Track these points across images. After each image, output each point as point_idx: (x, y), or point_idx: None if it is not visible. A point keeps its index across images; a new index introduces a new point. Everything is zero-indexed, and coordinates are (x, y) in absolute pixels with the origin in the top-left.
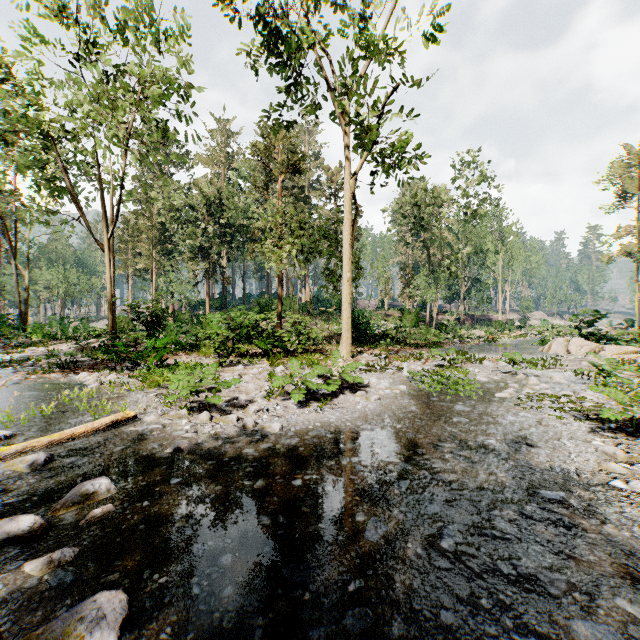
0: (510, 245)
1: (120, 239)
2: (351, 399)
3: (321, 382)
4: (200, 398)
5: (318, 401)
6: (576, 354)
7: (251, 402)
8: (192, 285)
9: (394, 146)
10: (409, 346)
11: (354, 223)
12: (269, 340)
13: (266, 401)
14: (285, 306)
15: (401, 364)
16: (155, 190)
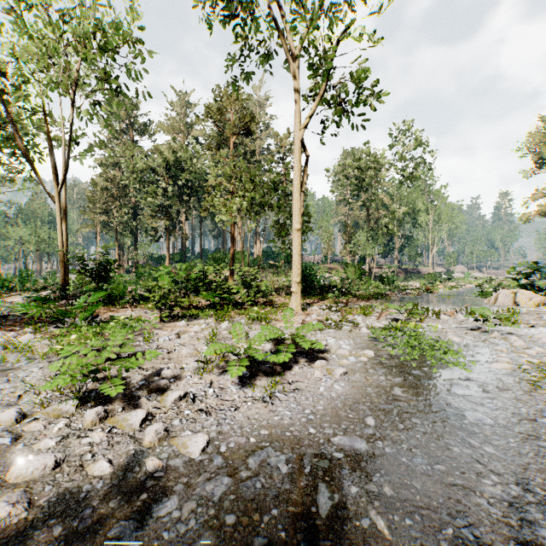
0: (439, 206)
1: (89, 199)
2: (309, 373)
3: (270, 346)
4: (113, 372)
5: (266, 377)
6: (526, 306)
7: (177, 379)
8: (153, 241)
9: (352, 77)
10: (355, 297)
11: (304, 173)
12: (217, 293)
13: (197, 377)
14: (238, 260)
15: (355, 318)
16: (119, 154)
